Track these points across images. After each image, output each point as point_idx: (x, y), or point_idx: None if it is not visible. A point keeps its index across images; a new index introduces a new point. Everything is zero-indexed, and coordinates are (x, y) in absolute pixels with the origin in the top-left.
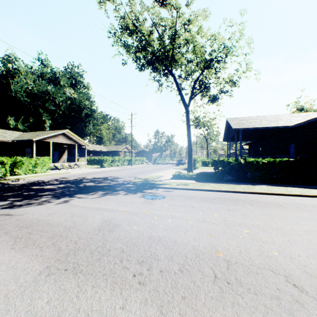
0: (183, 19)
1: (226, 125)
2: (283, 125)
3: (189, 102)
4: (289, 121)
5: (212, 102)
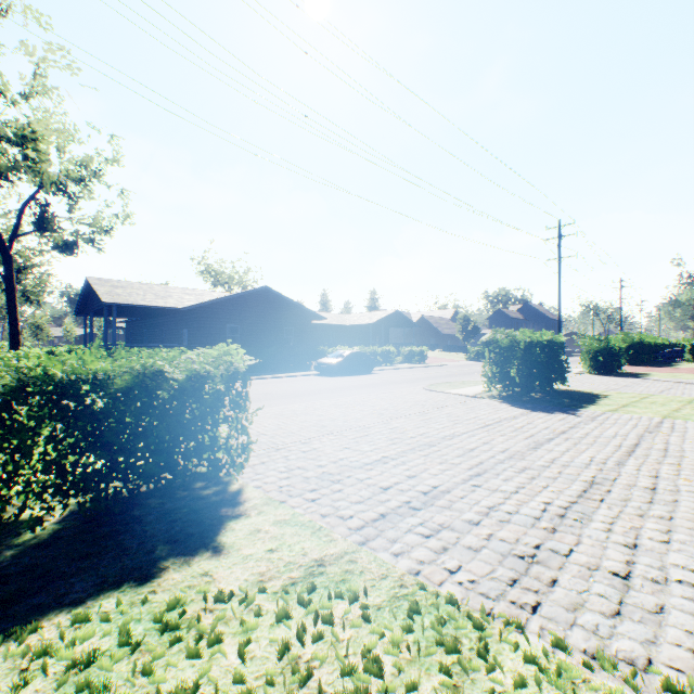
0: (22, 124)
1: (86, 287)
2: (174, 305)
3: (14, 242)
4: (181, 300)
5: (65, 253)
